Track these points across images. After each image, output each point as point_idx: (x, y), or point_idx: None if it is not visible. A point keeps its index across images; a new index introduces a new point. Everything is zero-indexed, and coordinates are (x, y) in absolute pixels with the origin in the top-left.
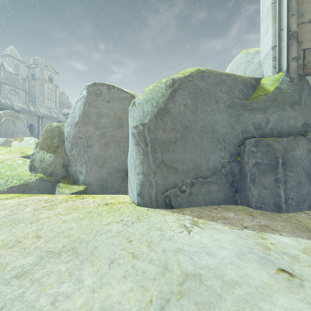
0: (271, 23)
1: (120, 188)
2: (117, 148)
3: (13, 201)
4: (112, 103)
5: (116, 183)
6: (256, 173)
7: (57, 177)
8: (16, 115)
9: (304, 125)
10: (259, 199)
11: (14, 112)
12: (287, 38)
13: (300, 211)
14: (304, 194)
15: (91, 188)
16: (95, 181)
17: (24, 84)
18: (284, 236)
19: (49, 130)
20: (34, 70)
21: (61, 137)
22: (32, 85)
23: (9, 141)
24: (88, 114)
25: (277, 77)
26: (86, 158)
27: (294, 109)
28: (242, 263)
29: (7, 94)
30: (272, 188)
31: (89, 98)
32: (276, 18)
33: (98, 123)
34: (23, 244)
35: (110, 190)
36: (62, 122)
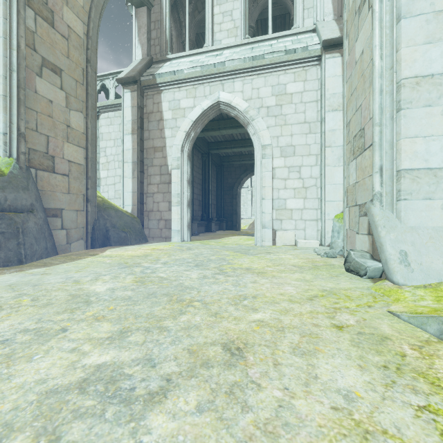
0: (3, 111)
1: None
2: None
3: None
4: None
5: None
6: (2, 240)
7: None
8: None
9: (32, 205)
10: (6, 259)
11: None
12: (17, 133)
13: (33, 262)
14: (35, 251)
15: None
16: None
17: None
18: (35, 269)
19: None
20: None
21: None
22: None
23: None
24: None
25: (9, 161)
26: None
27: (25, 192)
28: (27, 277)
29: None
30: (16, 249)
31: None
32: (8, 110)
33: None
34: None
35: None
36: None
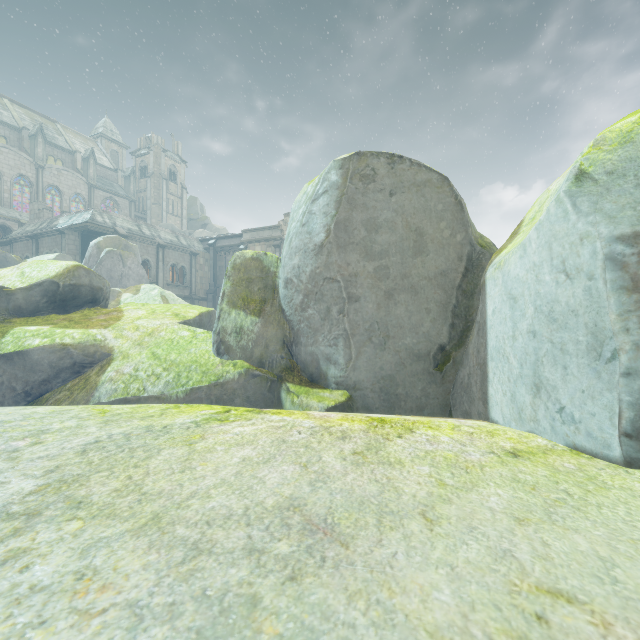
0: None
1: (425, 399)
2: (414, 303)
3: (251, 430)
4: (399, 196)
5: (415, 387)
6: None
7: (273, 368)
8: (125, 243)
9: None
10: None
11: (122, 239)
12: None
13: None
14: None
15: (362, 398)
16: (370, 381)
17: (127, 187)
18: None
19: (240, 266)
20: (145, 160)
21: (266, 281)
22: (141, 187)
23: (116, 293)
24: (347, 226)
25: None
26: (346, 326)
27: None
28: None
29: (100, 206)
30: None
31: (348, 187)
32: None
33: (370, 245)
34: (582, 639)
35: (403, 404)
36: (198, 256)
